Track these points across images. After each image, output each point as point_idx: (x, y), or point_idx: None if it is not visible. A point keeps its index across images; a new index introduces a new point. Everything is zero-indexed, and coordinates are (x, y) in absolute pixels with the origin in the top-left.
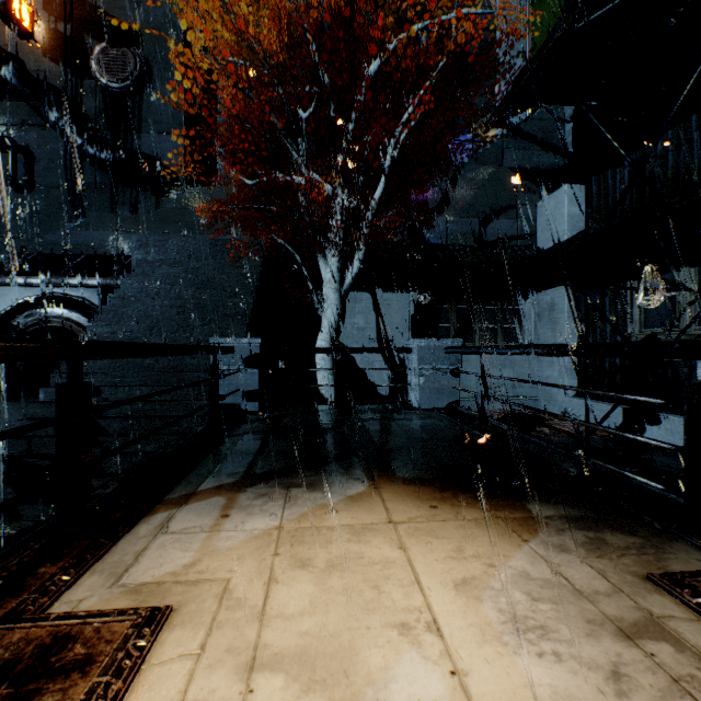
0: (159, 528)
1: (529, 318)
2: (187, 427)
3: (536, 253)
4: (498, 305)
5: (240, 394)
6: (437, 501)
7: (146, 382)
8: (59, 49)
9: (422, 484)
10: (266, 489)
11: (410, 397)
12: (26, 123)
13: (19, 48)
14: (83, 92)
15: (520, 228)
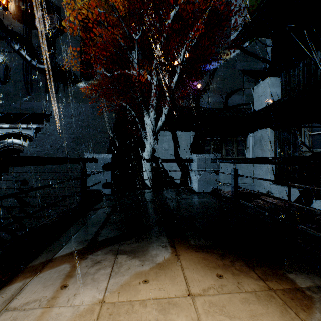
0: (6, 303)
1: (249, 144)
2: (73, 202)
3: (253, 112)
4: (234, 138)
5: (101, 184)
6: (221, 269)
7: (52, 177)
8: (20, 15)
9: (207, 251)
10: (101, 256)
11: (192, 185)
12: (4, 50)
13: (0, 14)
14: (32, 36)
15: (245, 99)
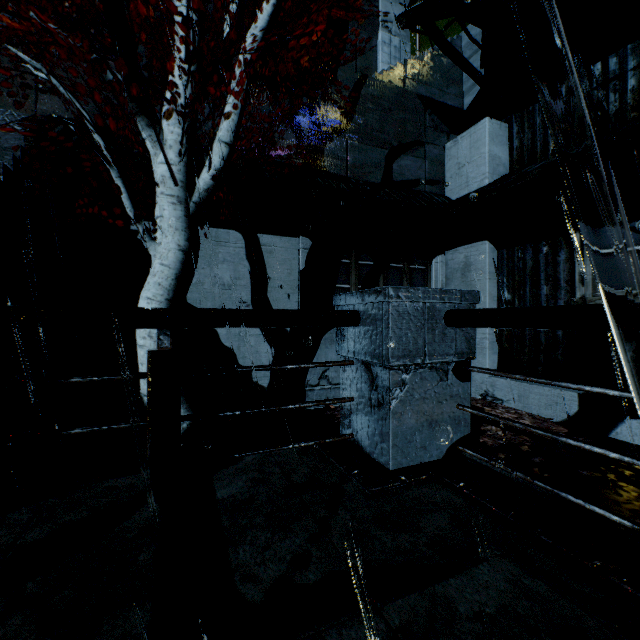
0: None
1: (436, 280)
2: None
3: (448, 201)
4: (404, 263)
5: None
6: None
7: None
8: None
9: None
10: None
11: (348, 425)
12: None
13: None
14: None
15: (428, 171)
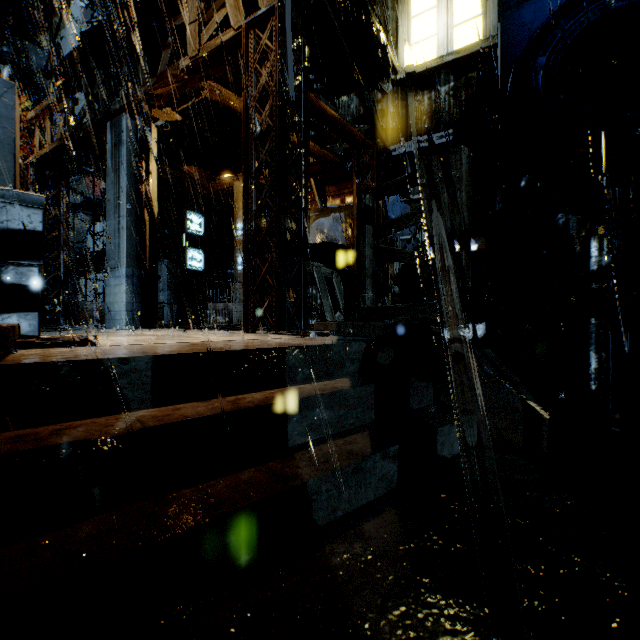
0: None
1: (83, 288)
2: None
3: (85, 253)
4: None
5: None
6: None
7: None
8: None
9: None
10: None
11: None
12: None
13: None
14: None
15: (77, 237)
